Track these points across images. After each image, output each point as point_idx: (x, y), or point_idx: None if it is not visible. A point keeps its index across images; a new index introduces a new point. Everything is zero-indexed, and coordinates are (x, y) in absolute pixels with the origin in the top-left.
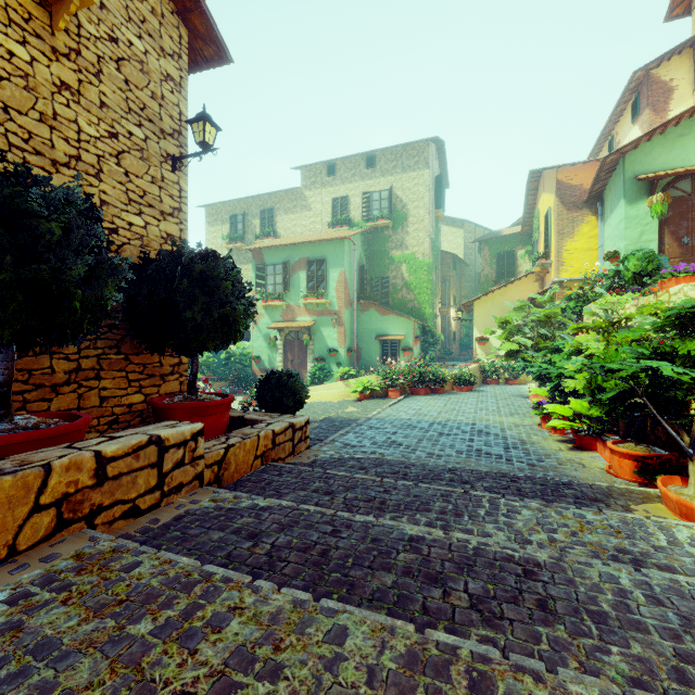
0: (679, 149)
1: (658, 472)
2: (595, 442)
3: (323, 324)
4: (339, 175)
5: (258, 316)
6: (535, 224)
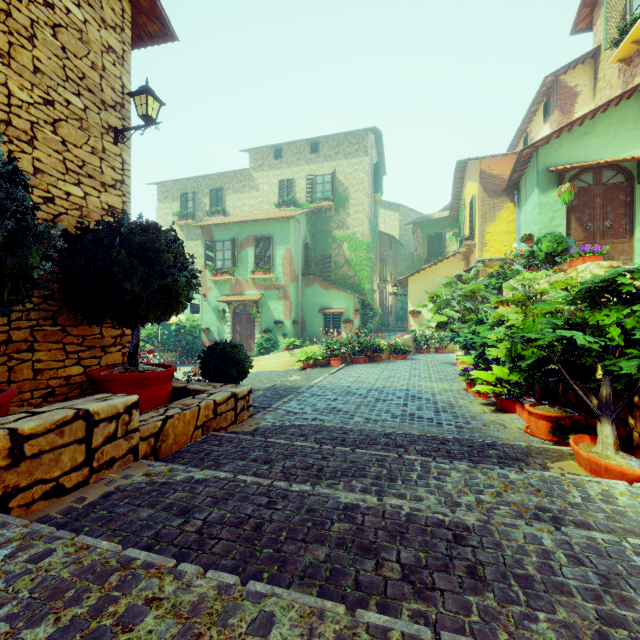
0: (583, 145)
1: (570, 432)
2: (514, 405)
3: (269, 297)
4: (285, 159)
5: (208, 290)
6: (462, 209)
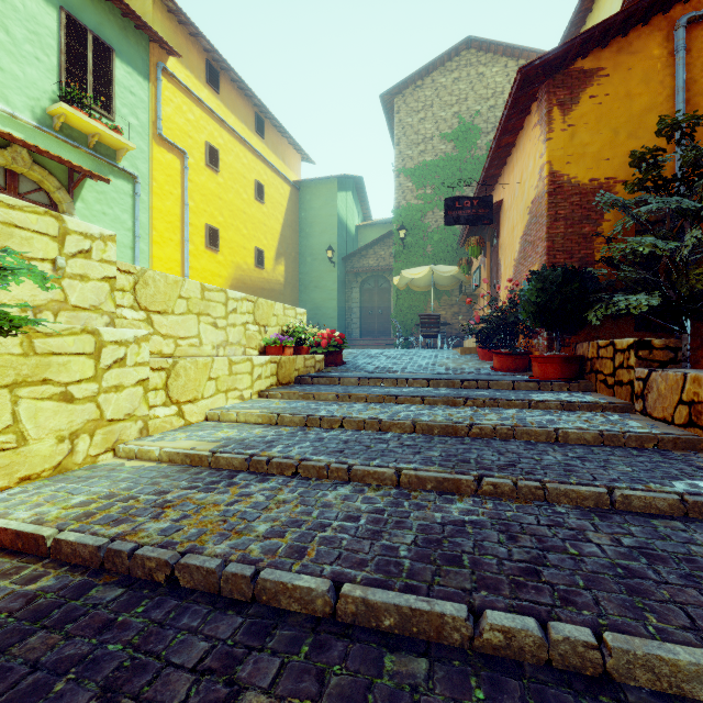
0: None
1: None
2: None
3: None
4: None
5: None
6: None
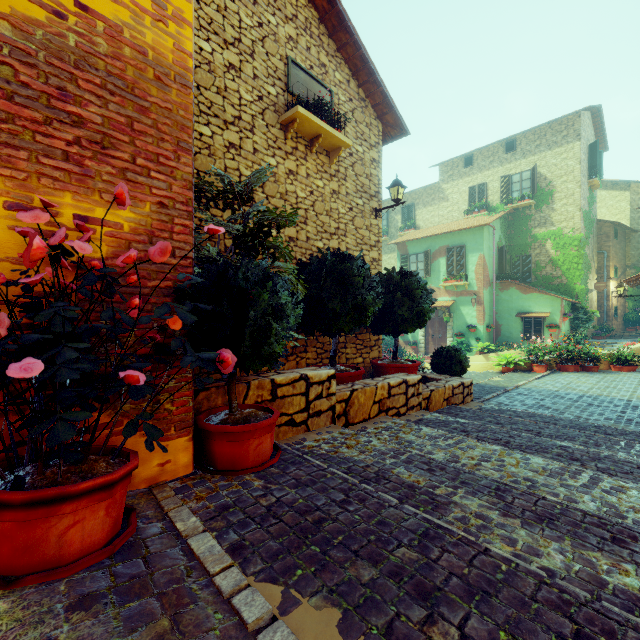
0: None
1: None
2: None
3: (461, 303)
4: (476, 164)
5: None
6: None
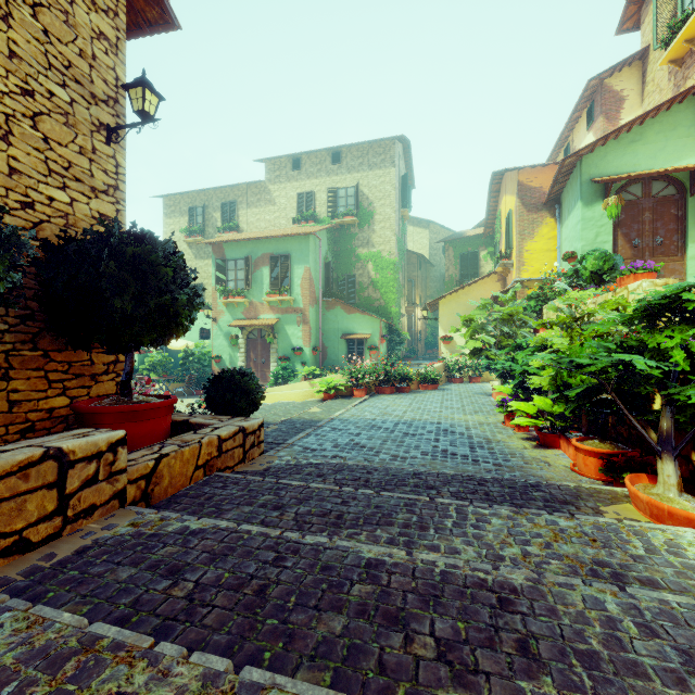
0: (631, 154)
1: (624, 470)
2: (559, 439)
3: (287, 322)
4: (304, 170)
5: (219, 313)
6: (497, 225)
